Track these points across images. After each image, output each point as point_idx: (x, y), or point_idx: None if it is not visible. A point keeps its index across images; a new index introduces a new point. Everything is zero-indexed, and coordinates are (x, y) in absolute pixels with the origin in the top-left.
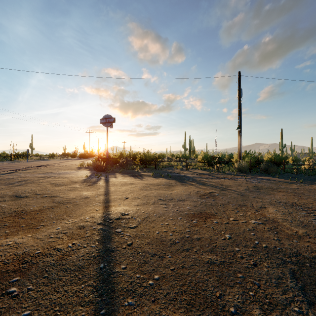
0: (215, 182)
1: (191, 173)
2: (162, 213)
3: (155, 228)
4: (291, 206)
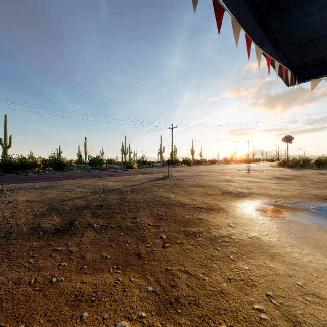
0: None
1: None
2: None
3: None
4: None
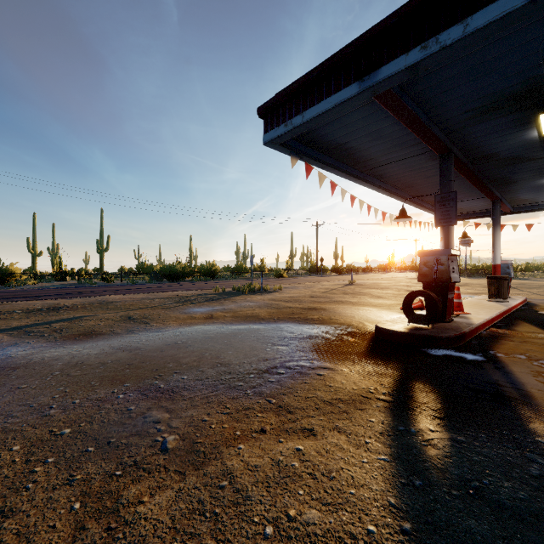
0: None
1: None
2: None
3: None
4: None
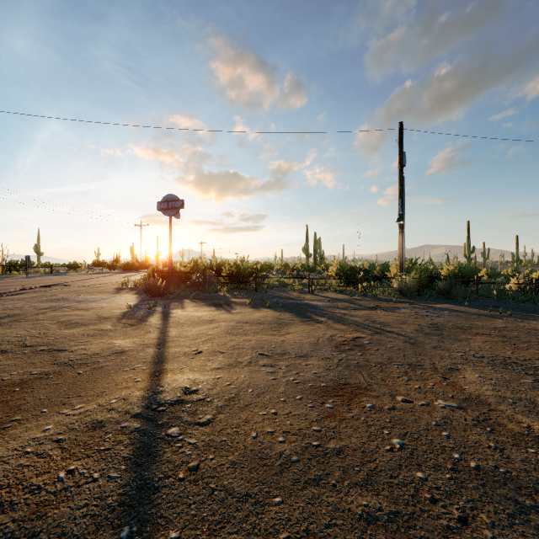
0: (362, 316)
1: (319, 298)
2: (264, 387)
3: (250, 425)
4: (504, 366)
